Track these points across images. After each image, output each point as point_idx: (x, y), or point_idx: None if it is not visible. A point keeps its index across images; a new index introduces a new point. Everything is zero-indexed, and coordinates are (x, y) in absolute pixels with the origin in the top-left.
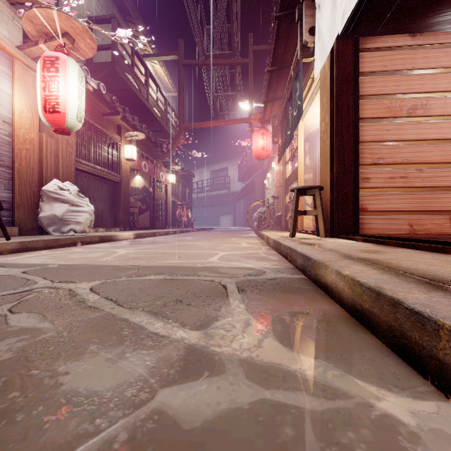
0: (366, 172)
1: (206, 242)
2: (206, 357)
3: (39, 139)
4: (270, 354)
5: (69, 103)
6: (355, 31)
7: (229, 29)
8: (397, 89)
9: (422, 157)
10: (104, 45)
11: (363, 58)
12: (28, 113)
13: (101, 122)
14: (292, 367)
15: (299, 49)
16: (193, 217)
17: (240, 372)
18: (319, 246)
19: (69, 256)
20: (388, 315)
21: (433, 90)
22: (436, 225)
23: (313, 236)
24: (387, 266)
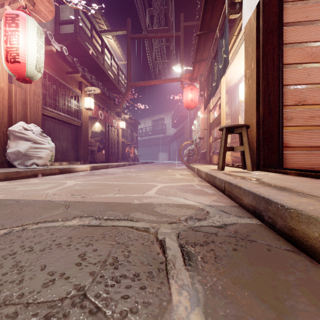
0: (288, 112)
1: (146, 173)
2: None
3: (9, 89)
4: None
5: (28, 55)
6: None
7: (165, 11)
8: (317, 37)
9: None
10: (68, 20)
11: (286, 10)
12: None
13: (65, 79)
14: None
15: (226, 7)
16: (139, 154)
17: None
18: (262, 181)
19: (17, 189)
20: None
21: None
22: None
23: (239, 169)
24: None
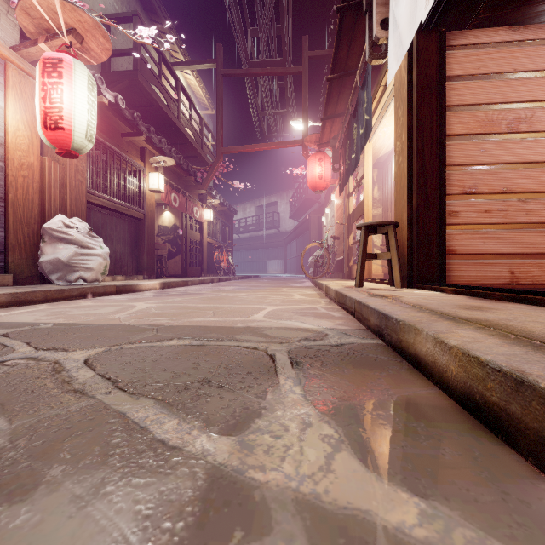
0: (453, 204)
1: (249, 293)
2: (240, 494)
3: (41, 165)
4: (348, 488)
5: (76, 118)
6: (440, 23)
7: (278, 31)
8: (494, 98)
9: (526, 184)
10: (124, 49)
11: (451, 57)
12: (26, 131)
13: (120, 144)
14: (389, 519)
15: (367, 48)
16: (235, 262)
17: (298, 531)
18: (398, 299)
19: (72, 312)
20: (542, 420)
21: (540, 98)
22: (544, 272)
23: (386, 286)
24: (510, 331)
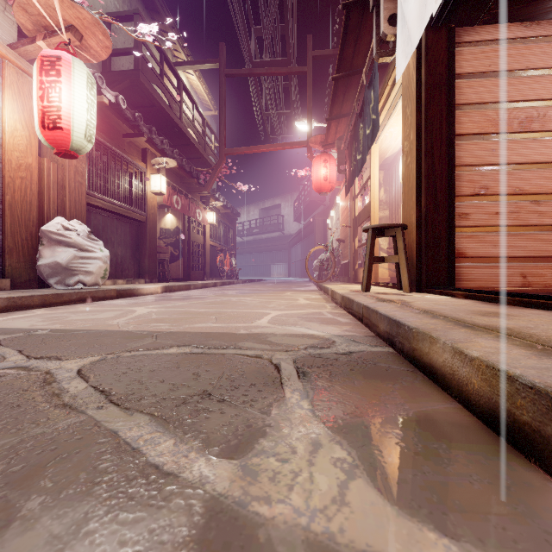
0: (464, 205)
1: (253, 297)
2: (242, 534)
3: (39, 166)
4: (366, 526)
5: (75, 117)
6: (450, 19)
7: (283, 30)
8: (506, 96)
9: (539, 185)
10: (125, 49)
11: (461, 54)
12: (24, 132)
13: (121, 145)
14: None
15: (374, 46)
16: (238, 266)
17: None
18: (408, 305)
19: (69, 318)
20: None
21: None
22: None
23: (393, 290)
24: (535, 340)
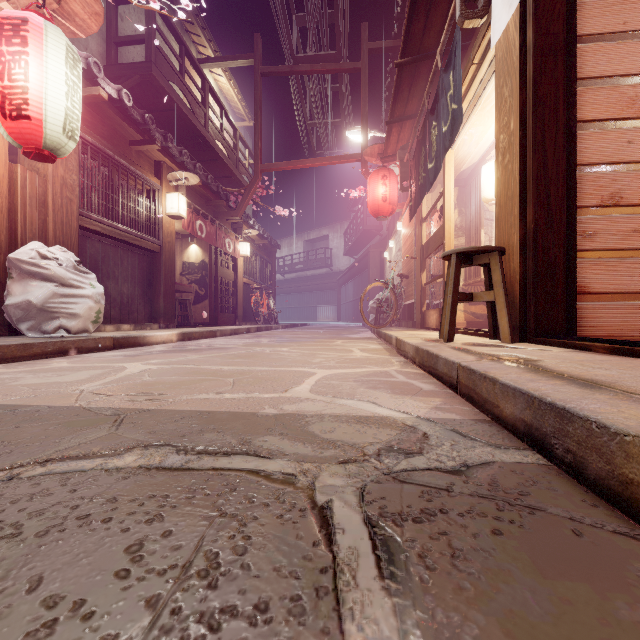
0: (587, 220)
1: (293, 347)
2: None
3: (11, 174)
4: None
5: (48, 103)
6: None
7: (331, 18)
8: None
9: None
10: (135, 36)
11: (583, 8)
12: None
13: (128, 155)
14: None
15: (457, 4)
16: (278, 308)
17: None
18: (542, 367)
19: (19, 381)
20: None
21: None
22: None
23: (483, 339)
24: None
